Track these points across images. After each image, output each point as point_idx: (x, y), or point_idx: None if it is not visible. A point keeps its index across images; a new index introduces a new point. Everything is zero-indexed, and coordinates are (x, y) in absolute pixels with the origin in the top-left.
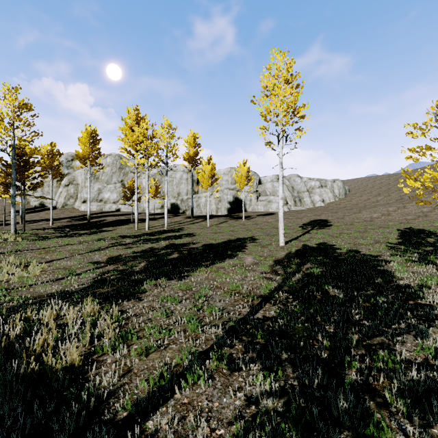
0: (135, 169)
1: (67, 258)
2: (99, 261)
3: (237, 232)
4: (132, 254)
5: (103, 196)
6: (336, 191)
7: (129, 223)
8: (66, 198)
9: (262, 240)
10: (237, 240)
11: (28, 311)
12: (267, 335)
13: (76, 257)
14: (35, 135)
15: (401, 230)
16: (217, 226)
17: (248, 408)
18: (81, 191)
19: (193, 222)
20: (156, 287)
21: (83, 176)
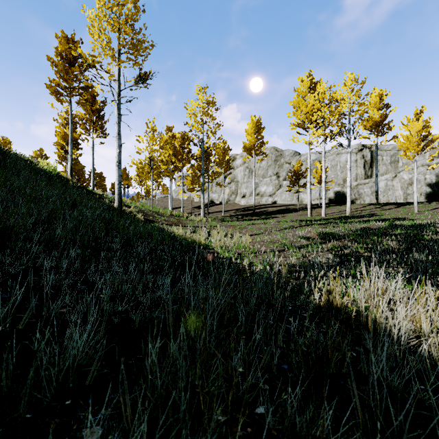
0: (290, 159)
1: (264, 233)
2: (309, 237)
3: None
4: (348, 232)
5: (260, 189)
6: None
7: (295, 211)
8: (229, 195)
9: None
10: None
11: (329, 279)
12: None
13: (275, 233)
14: (218, 126)
15: None
16: (435, 212)
17: None
18: (240, 187)
19: (381, 208)
20: None
21: (242, 173)
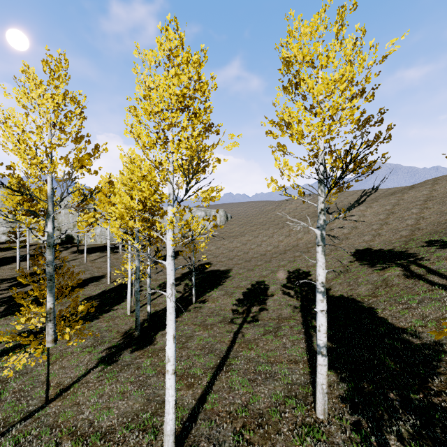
0: None
1: None
2: None
3: (101, 269)
4: (0, 299)
5: None
6: (218, 219)
7: (13, 262)
8: None
9: (104, 279)
10: (89, 279)
11: None
12: (30, 333)
13: None
14: None
15: (200, 265)
16: (93, 262)
17: (4, 348)
18: None
19: (76, 257)
20: (3, 321)
21: None
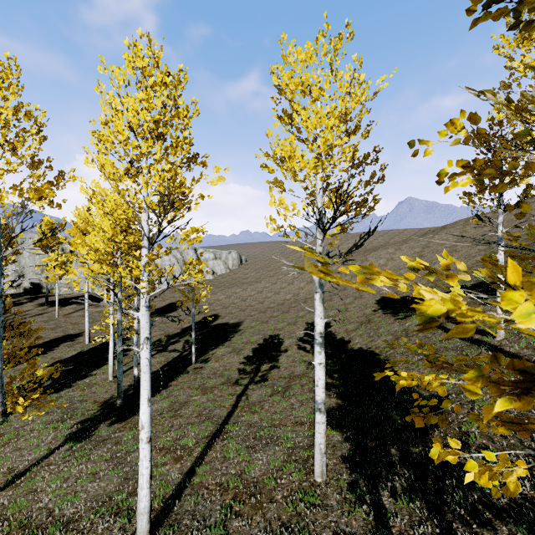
0: None
1: None
2: None
3: (78, 325)
4: None
5: None
6: (230, 262)
7: None
8: None
9: (82, 338)
10: (61, 339)
11: None
12: None
13: None
14: None
15: (206, 317)
16: (67, 317)
17: None
18: None
19: (44, 311)
20: None
21: None
